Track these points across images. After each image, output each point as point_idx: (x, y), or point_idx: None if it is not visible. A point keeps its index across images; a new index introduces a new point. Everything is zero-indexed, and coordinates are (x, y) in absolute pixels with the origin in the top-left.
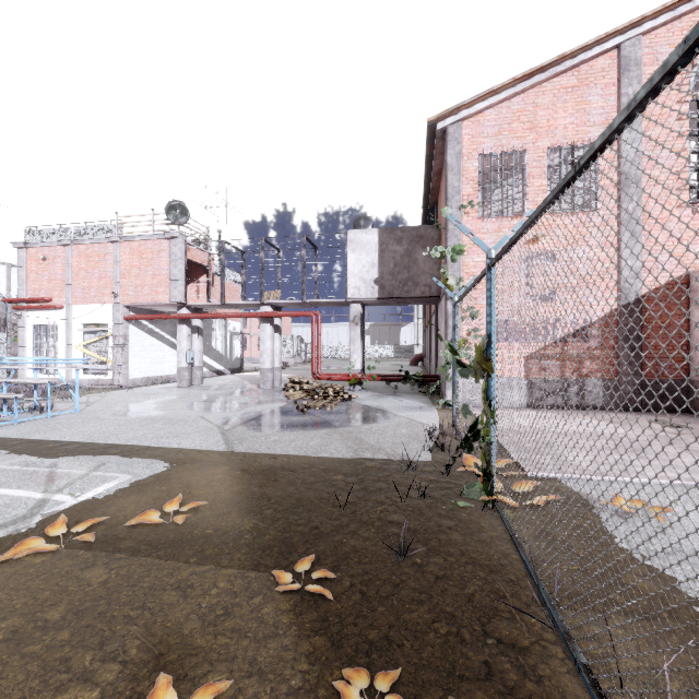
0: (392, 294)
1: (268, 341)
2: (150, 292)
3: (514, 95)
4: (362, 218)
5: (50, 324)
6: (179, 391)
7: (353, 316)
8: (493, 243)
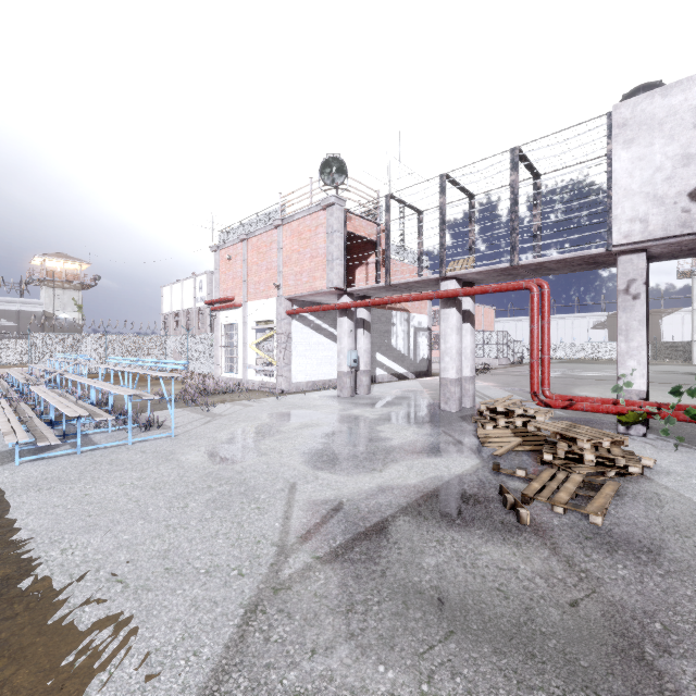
0: None
1: (451, 335)
2: (307, 279)
3: None
4: (639, 90)
5: (233, 323)
6: (331, 404)
7: (625, 280)
8: None
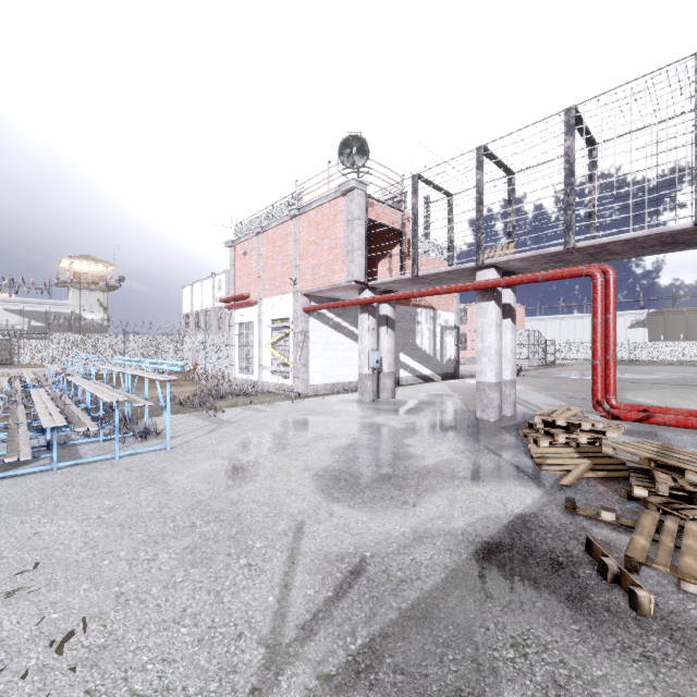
0: None
1: (489, 333)
2: (326, 272)
3: None
4: None
5: (248, 322)
6: (351, 410)
7: None
8: None
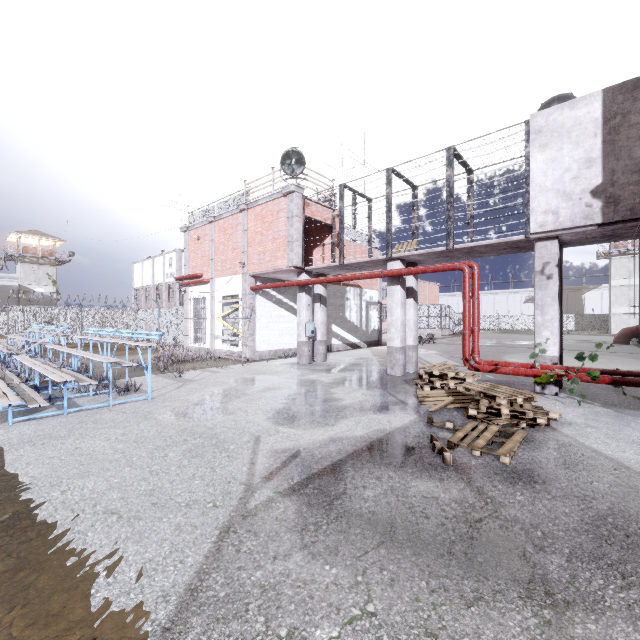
0: (639, 210)
1: (396, 309)
2: (270, 258)
3: None
4: (554, 101)
5: (201, 298)
6: (291, 371)
7: (540, 263)
8: None
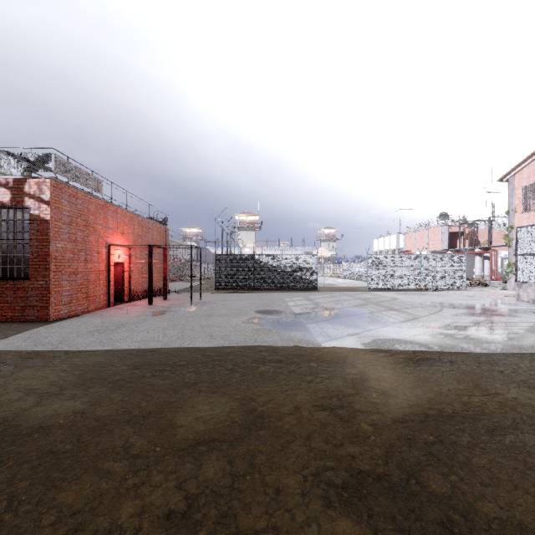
0: None
1: (477, 263)
2: (436, 246)
3: (534, 159)
4: None
5: None
6: None
7: None
8: (526, 222)
